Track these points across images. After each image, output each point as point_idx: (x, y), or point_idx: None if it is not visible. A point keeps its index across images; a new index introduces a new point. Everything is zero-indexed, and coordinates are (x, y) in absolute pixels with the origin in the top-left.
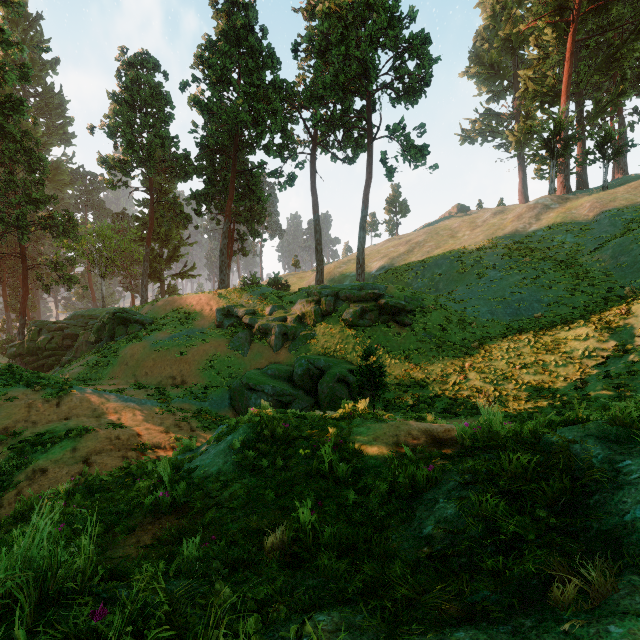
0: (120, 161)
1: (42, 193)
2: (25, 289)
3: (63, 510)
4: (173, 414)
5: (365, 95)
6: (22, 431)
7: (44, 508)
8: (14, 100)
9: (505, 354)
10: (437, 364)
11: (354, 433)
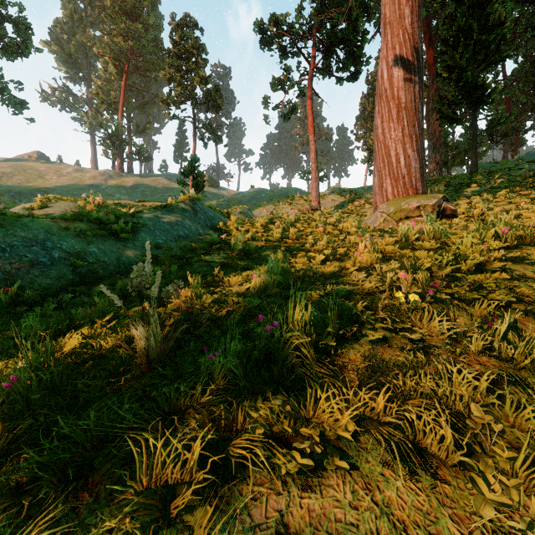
0: None
1: None
2: None
3: None
4: None
5: None
6: None
7: None
8: None
9: None
10: None
11: None
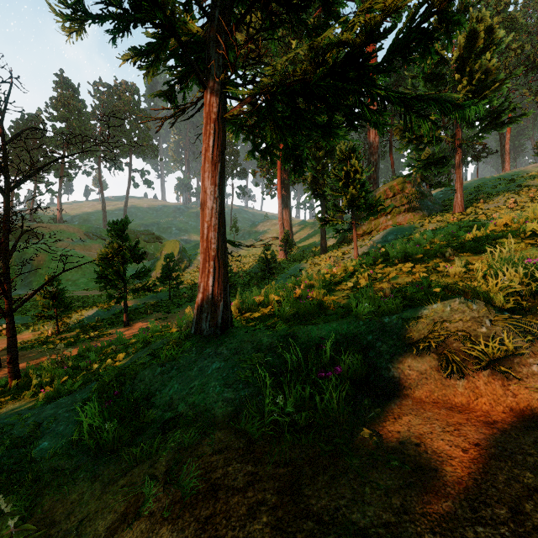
0: None
1: None
2: None
3: None
4: None
5: None
6: None
7: None
8: None
9: None
10: None
11: None
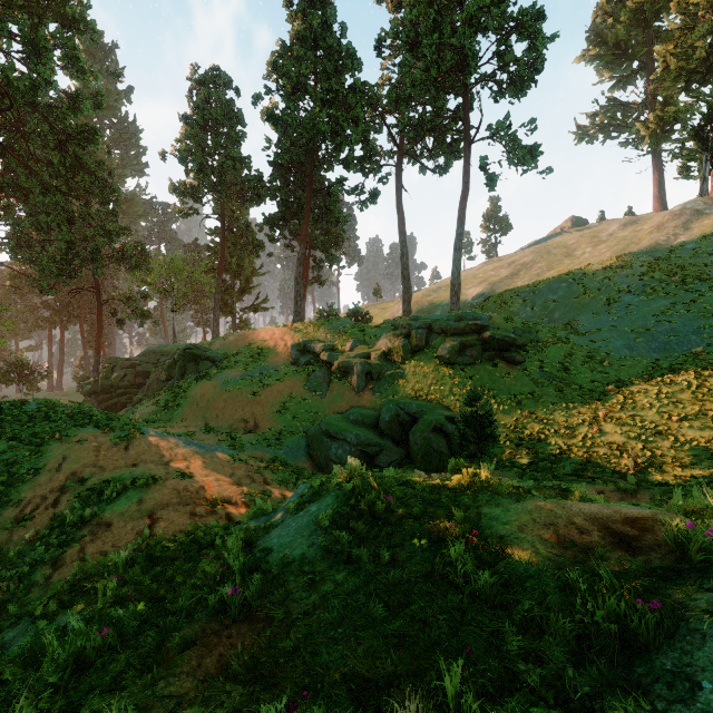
0: (191, 187)
1: (115, 225)
2: (100, 325)
3: (116, 592)
4: (245, 463)
5: (461, 91)
6: (89, 477)
7: (98, 582)
8: (89, 130)
9: (655, 401)
10: (559, 412)
11: (486, 516)
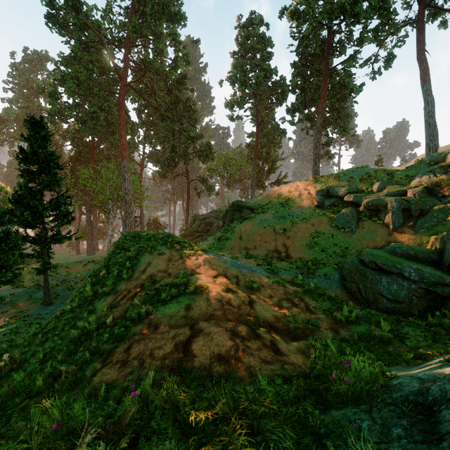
0: (237, 100)
1: (195, 132)
2: (188, 195)
3: None
4: (282, 286)
5: None
6: (159, 280)
7: None
8: (182, 77)
9: None
10: None
11: None
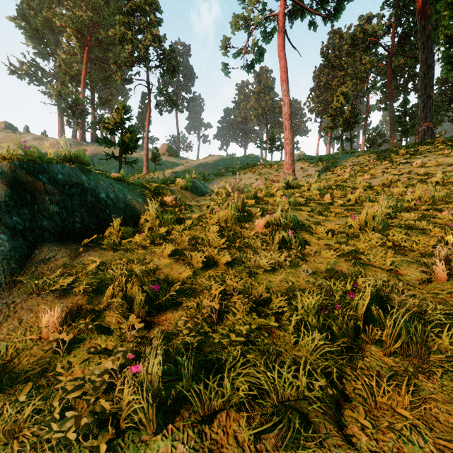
0: None
1: None
2: None
3: None
4: None
5: None
6: None
7: None
8: None
9: None
10: None
11: None
